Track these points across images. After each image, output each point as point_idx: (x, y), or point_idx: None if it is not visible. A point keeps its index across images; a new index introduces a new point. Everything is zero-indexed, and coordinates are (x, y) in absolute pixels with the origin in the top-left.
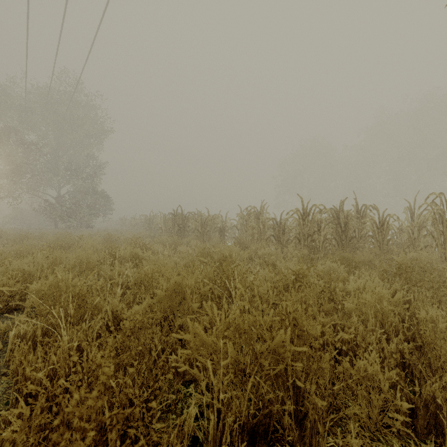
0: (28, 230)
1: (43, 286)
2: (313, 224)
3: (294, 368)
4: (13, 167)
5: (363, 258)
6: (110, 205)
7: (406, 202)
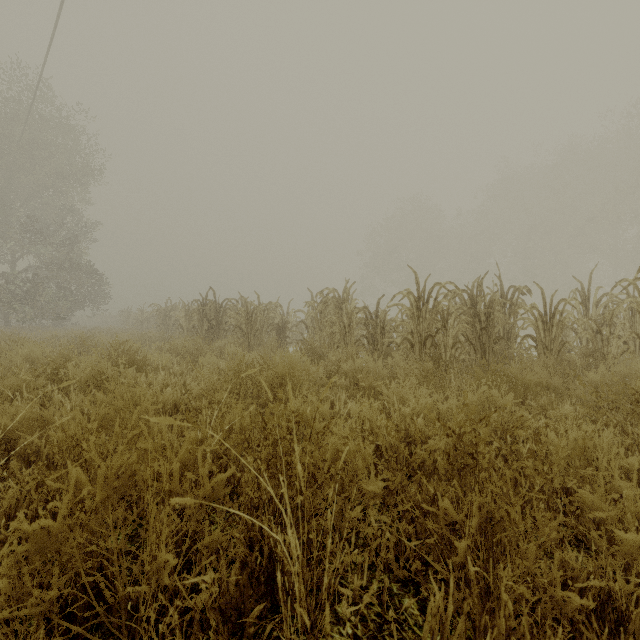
0: None
1: None
2: (436, 316)
3: None
4: None
5: (538, 376)
6: (103, 290)
7: (538, 290)
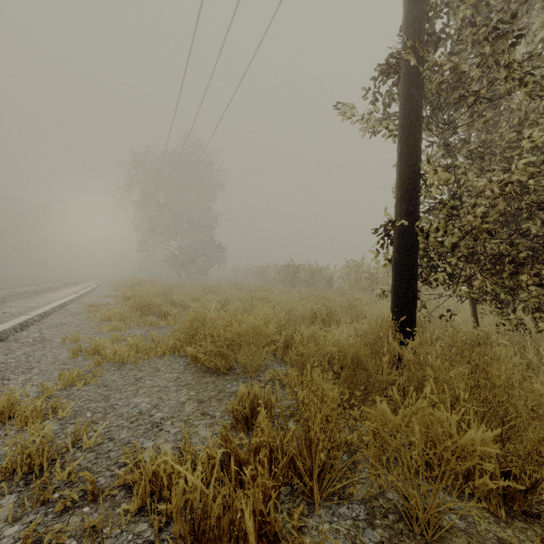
0: (161, 279)
1: (235, 305)
2: None
3: (325, 316)
4: (150, 226)
5: None
6: (223, 255)
7: None
